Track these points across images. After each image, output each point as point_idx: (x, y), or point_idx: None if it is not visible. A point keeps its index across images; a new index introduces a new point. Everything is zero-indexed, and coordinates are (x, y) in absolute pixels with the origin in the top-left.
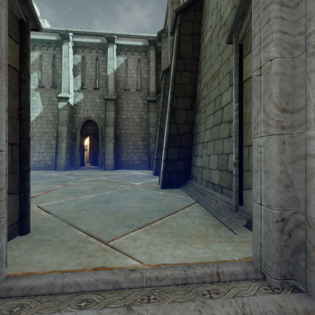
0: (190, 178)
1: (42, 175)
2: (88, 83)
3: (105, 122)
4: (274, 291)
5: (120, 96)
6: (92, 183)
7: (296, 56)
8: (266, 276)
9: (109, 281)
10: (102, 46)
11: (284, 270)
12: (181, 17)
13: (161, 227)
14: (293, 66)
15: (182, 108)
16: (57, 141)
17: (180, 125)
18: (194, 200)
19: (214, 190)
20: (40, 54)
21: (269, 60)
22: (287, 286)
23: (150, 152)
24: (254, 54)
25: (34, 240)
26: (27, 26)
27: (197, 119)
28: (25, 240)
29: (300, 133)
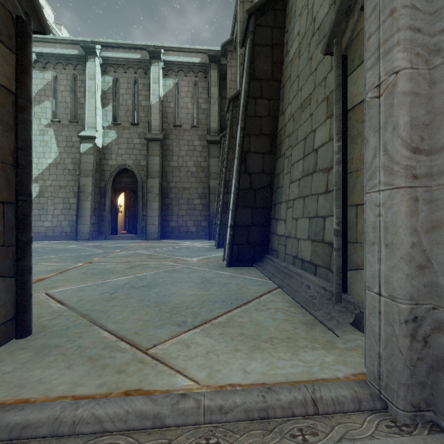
0: (268, 252)
1: (57, 248)
2: (123, 117)
3: (147, 171)
4: (402, 430)
5: (168, 134)
6: (128, 259)
7: (436, 67)
8: (388, 405)
9: (146, 415)
10: (142, 64)
11: (417, 397)
12: (255, 20)
13: (227, 325)
14: (430, 82)
15: (257, 151)
16: (79, 199)
17: (254, 175)
18: (275, 284)
19: (304, 269)
20: (55, 75)
21: (394, 73)
22: (422, 421)
23: (211, 215)
24: (368, 65)
25: (36, 347)
26: (27, 26)
27: (278, 167)
28: (24, 347)
29: (443, 185)
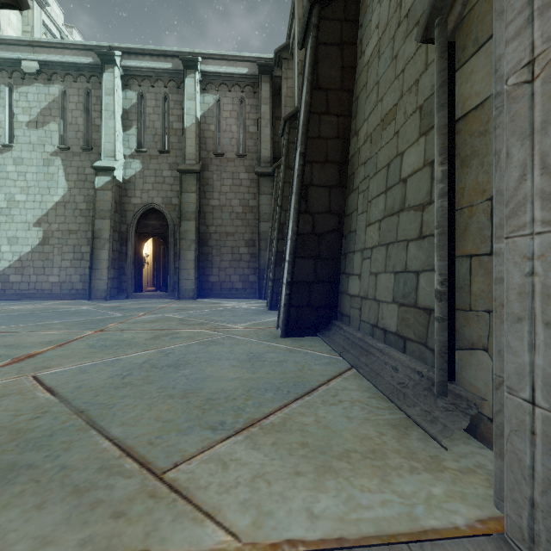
0: (336, 317)
1: (63, 310)
2: (149, 143)
3: (180, 212)
4: None
5: (207, 165)
6: (153, 325)
7: None
8: None
9: None
10: (174, 75)
11: None
12: (320, 11)
13: (283, 429)
14: None
15: (322, 184)
16: (93, 248)
17: (318, 216)
18: (347, 362)
19: (387, 343)
20: (63, 90)
21: None
22: None
23: (261, 267)
24: (510, 33)
25: None
26: None
27: (350, 204)
28: None
29: None
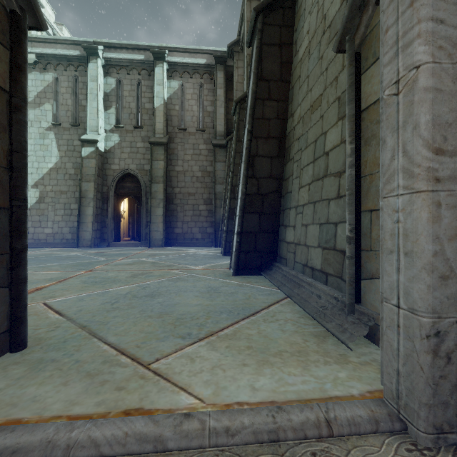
0: (276, 260)
1: (57, 255)
2: (126, 120)
3: (151, 176)
4: (424, 454)
5: (173, 138)
6: (131, 267)
7: None
8: (408, 426)
9: (146, 437)
10: (146, 65)
11: (440, 418)
12: (263, 18)
13: (234, 337)
14: (454, 77)
15: (265, 155)
16: (81, 205)
17: (262, 180)
18: (284, 293)
19: (314, 278)
20: (55, 77)
21: (415, 68)
22: (445, 444)
23: (217, 221)
24: (385, 60)
25: (31, 361)
26: (22, 21)
27: (287, 171)
28: (18, 361)
29: None
